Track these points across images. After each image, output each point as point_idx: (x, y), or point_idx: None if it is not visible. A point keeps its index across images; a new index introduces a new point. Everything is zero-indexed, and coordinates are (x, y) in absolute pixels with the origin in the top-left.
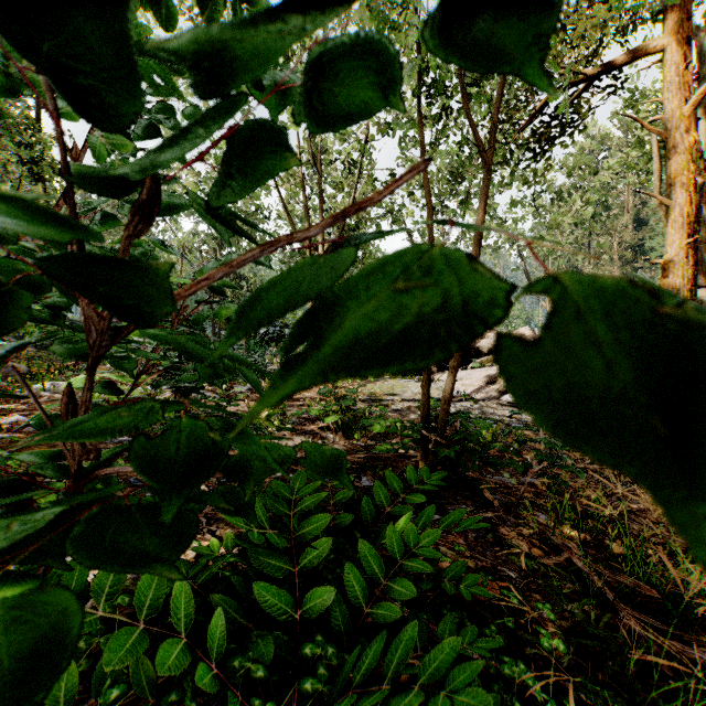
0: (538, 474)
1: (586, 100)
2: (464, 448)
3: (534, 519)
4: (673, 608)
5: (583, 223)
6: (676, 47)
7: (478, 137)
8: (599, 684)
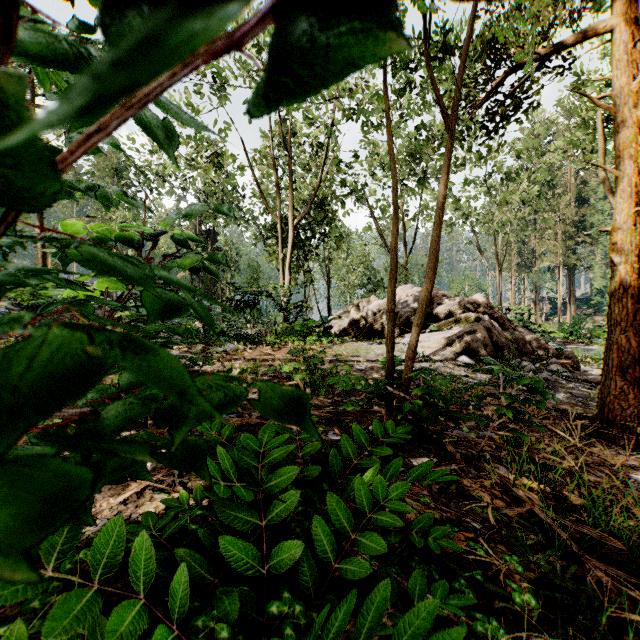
0: (499, 428)
1: (538, 80)
2: (427, 403)
3: (495, 471)
4: (637, 559)
5: (529, 201)
6: (625, 27)
7: (441, 102)
8: (570, 639)
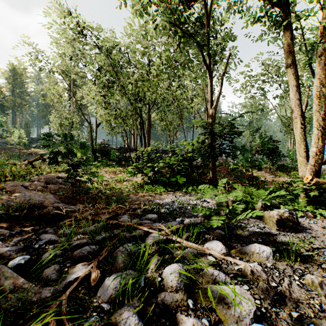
0: None
1: None
2: None
3: None
4: None
5: None
6: None
7: None
8: None
